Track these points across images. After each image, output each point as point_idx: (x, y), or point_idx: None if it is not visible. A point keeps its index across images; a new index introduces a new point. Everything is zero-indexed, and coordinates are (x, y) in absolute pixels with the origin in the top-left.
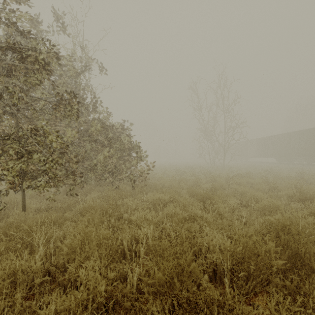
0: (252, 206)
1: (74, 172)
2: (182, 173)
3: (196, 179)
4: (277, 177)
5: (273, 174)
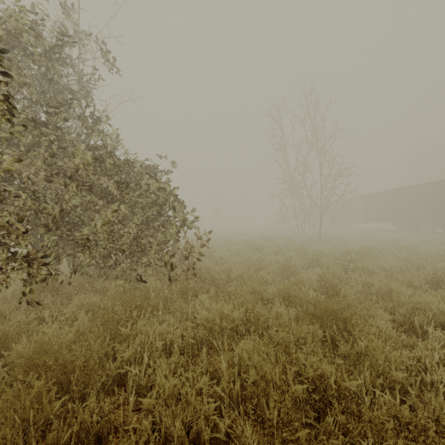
0: (430, 333)
1: (27, 256)
2: (258, 247)
3: (286, 262)
4: (418, 256)
5: (407, 251)
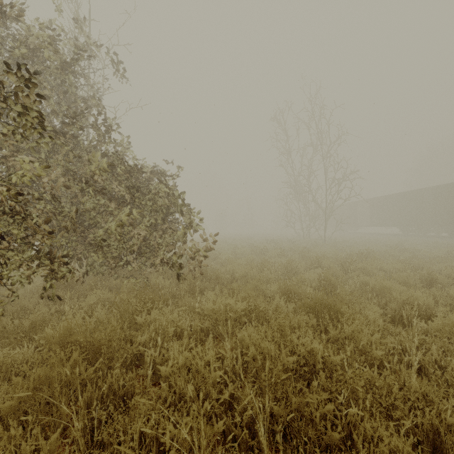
0: (414, 324)
1: (50, 254)
2: (262, 251)
3: (288, 264)
4: (419, 258)
5: (409, 254)
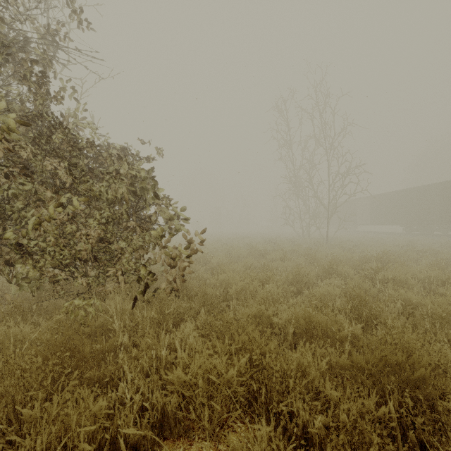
0: None
1: None
2: (261, 252)
3: (297, 271)
4: (448, 262)
5: (431, 256)
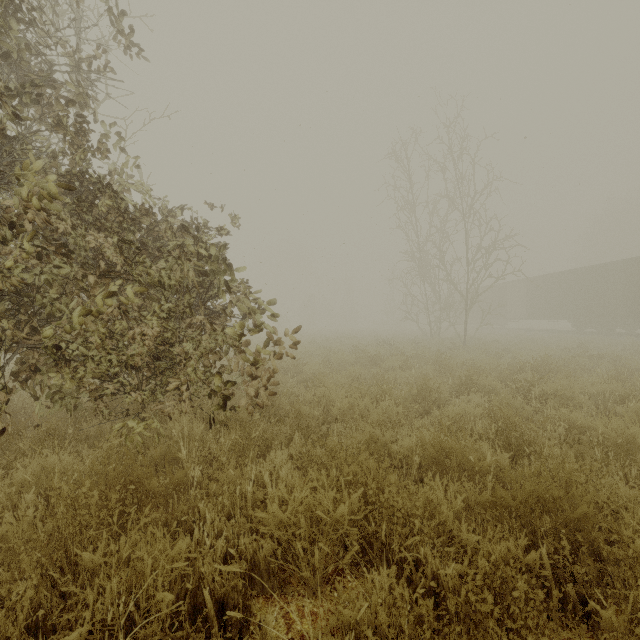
0: None
1: None
2: (372, 358)
3: (423, 384)
4: (632, 371)
5: (609, 363)
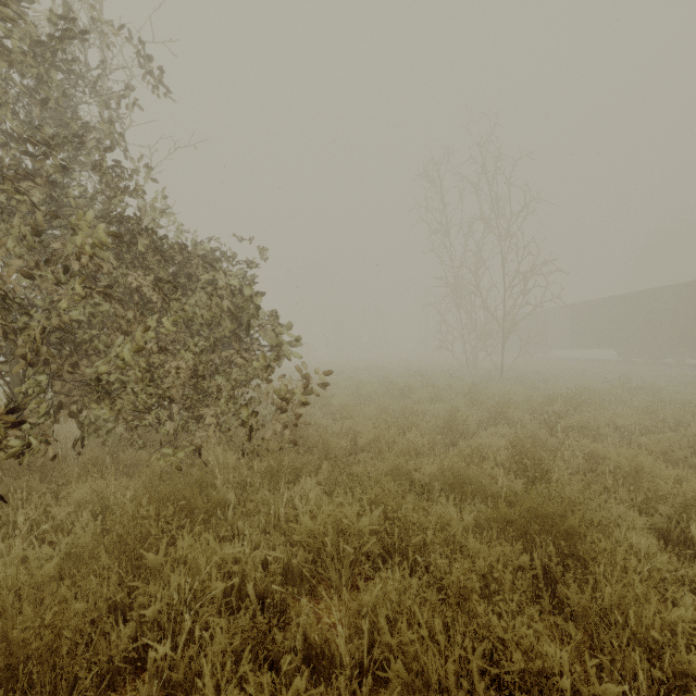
0: None
1: None
2: (403, 390)
3: (451, 416)
4: (668, 404)
5: (647, 395)
